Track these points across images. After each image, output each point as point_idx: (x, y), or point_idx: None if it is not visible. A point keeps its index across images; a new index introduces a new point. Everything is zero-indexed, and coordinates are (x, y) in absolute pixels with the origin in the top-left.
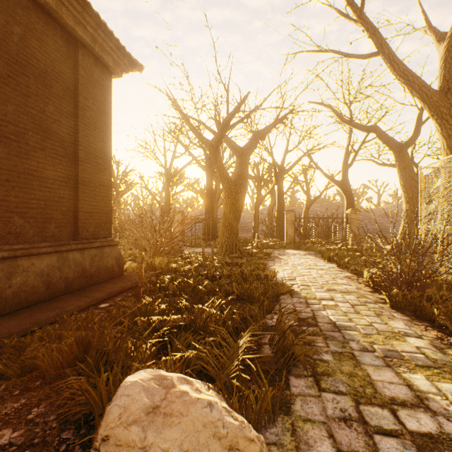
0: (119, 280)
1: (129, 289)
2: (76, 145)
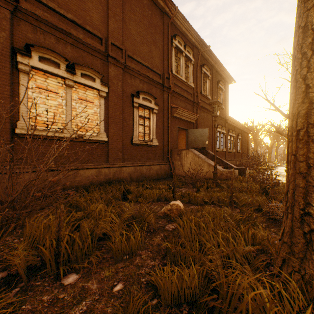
0: None
1: None
2: (247, 146)
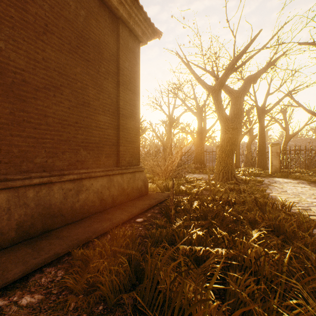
0: (145, 197)
1: (154, 206)
2: (118, 97)
